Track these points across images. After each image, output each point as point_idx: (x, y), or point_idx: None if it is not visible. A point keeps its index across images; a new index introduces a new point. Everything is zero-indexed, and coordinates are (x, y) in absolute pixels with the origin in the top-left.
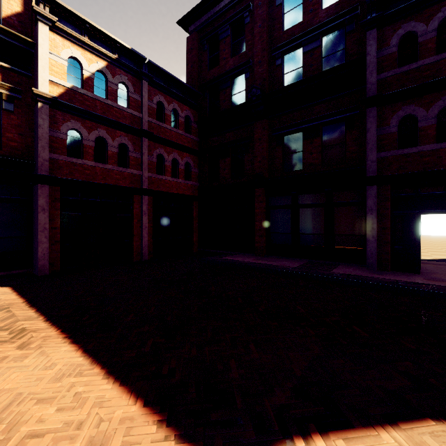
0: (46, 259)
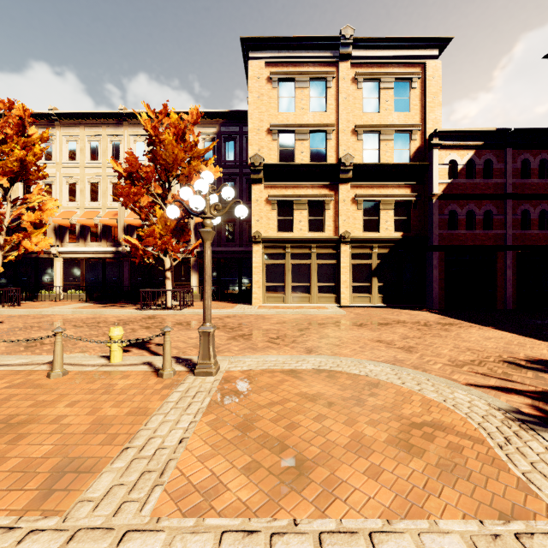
0: (437, 299)
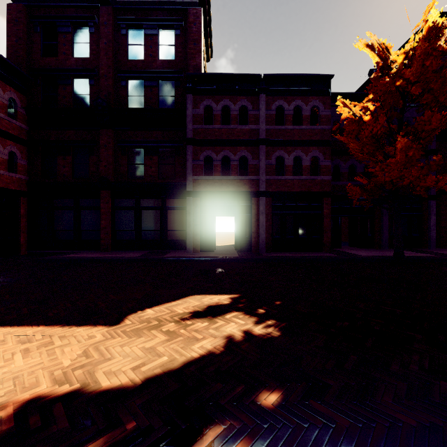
0: None
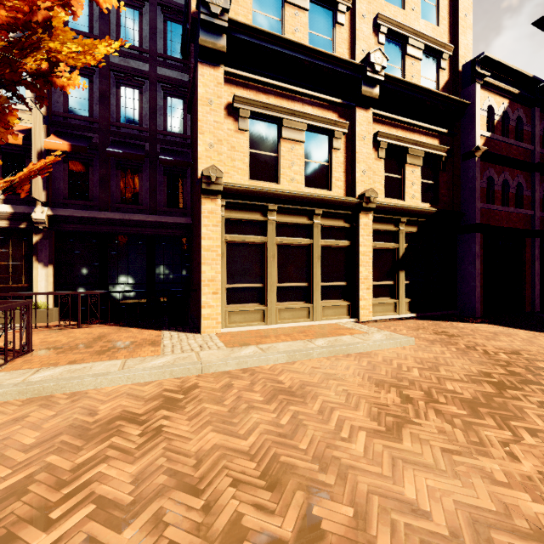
0: (478, 302)
